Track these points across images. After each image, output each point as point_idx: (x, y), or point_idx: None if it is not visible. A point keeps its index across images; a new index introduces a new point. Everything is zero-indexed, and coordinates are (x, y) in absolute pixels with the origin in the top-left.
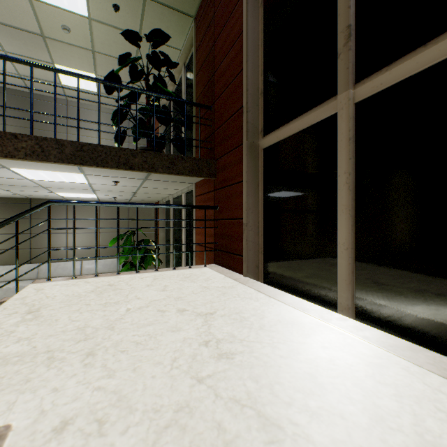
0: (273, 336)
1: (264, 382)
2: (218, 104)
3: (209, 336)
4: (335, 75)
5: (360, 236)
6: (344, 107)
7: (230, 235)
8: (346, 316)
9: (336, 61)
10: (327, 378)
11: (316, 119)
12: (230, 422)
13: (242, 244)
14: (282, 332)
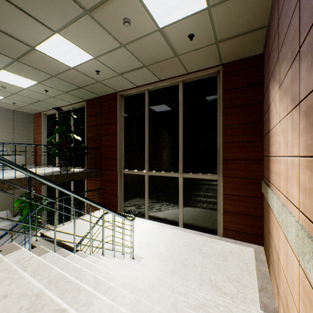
0: (136, 226)
1: (138, 232)
2: (104, 149)
3: (125, 230)
4: (144, 166)
5: (149, 202)
6: (146, 175)
7: (111, 199)
8: (147, 219)
9: (145, 163)
10: (146, 229)
11: (140, 173)
12: (137, 236)
13: (117, 202)
14: (137, 225)
